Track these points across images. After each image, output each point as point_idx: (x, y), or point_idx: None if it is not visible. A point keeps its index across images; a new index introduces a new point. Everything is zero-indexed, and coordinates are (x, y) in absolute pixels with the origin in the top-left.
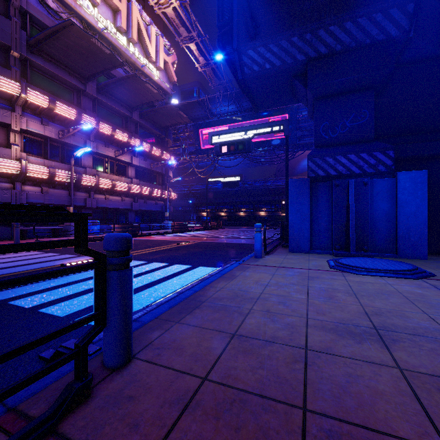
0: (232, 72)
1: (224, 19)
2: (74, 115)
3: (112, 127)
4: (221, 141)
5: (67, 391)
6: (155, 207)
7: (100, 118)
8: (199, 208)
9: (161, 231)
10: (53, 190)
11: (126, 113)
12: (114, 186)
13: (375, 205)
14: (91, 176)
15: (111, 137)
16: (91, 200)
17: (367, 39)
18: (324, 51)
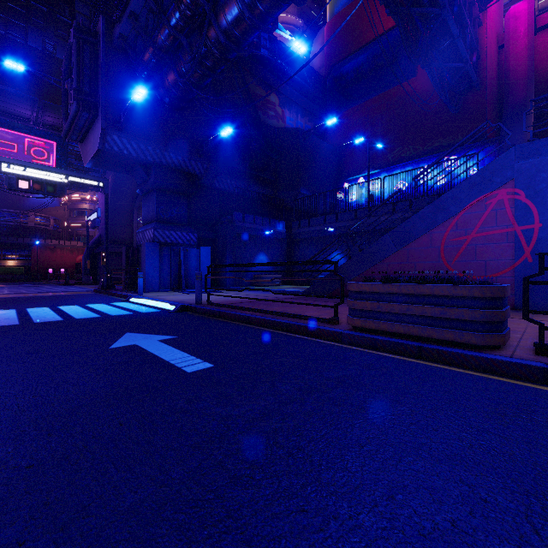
0: (71, 123)
1: (85, 89)
2: None
3: None
4: (19, 173)
5: (210, 301)
6: None
7: None
8: None
9: None
10: None
11: None
12: None
13: (191, 263)
14: None
15: None
16: None
17: (187, 169)
18: (165, 163)
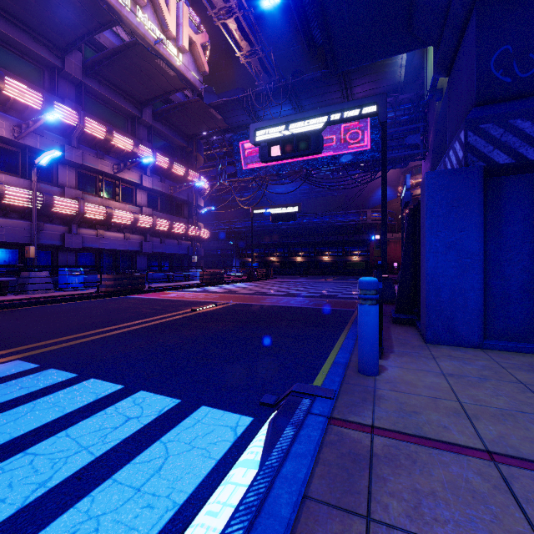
0: None
1: None
2: (39, 103)
3: (106, 127)
4: (271, 137)
5: None
6: (177, 248)
7: (88, 114)
8: (243, 252)
9: (185, 283)
10: (3, 220)
11: (132, 110)
12: (110, 216)
13: None
14: (70, 199)
15: (105, 142)
16: (73, 237)
17: None
18: None
